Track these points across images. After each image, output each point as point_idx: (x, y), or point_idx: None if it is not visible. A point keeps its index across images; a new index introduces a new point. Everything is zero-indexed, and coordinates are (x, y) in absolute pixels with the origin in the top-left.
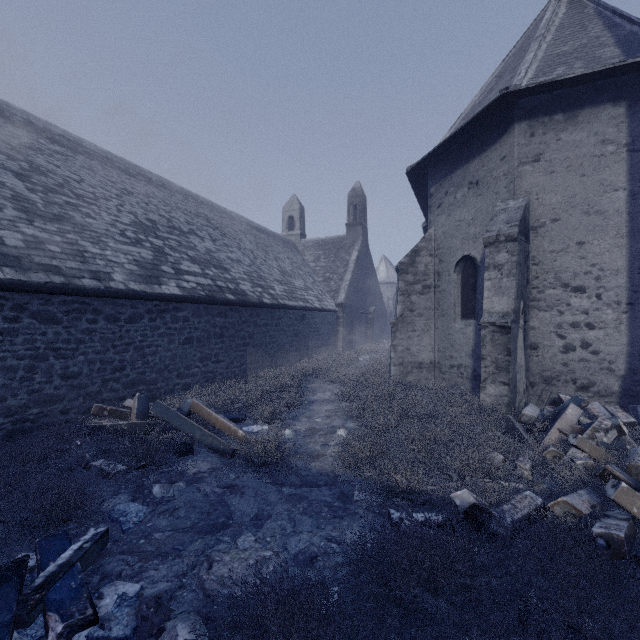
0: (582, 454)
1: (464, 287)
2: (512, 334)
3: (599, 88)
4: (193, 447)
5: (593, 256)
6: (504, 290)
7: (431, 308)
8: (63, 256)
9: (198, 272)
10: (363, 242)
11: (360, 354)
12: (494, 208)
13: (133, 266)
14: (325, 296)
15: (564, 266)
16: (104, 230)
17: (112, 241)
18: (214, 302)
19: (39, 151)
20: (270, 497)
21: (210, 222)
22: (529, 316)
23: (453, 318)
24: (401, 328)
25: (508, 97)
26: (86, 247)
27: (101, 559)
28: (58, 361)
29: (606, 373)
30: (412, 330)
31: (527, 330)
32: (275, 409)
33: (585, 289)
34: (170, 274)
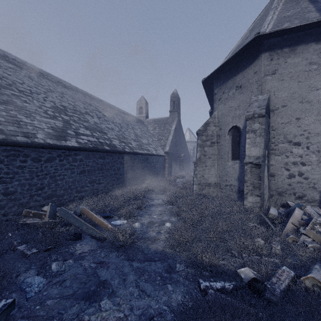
0: (309, 239)
1: (233, 143)
2: (262, 168)
3: (308, 34)
4: (81, 235)
5: (305, 126)
6: (257, 144)
7: (215, 154)
8: (6, 123)
9: (89, 134)
10: (178, 120)
11: (176, 178)
12: (250, 100)
13: (50, 130)
14: (158, 148)
15: (289, 131)
16: (34, 110)
17: (38, 116)
18: (97, 150)
19: None
20: (125, 269)
21: (97, 108)
22: (270, 158)
23: (227, 159)
24: (199, 165)
25: (259, 38)
26: (21, 119)
27: None
28: (1, 185)
29: (312, 189)
30: (205, 166)
31: (269, 166)
32: (130, 210)
33: (300, 144)
34: (72, 135)
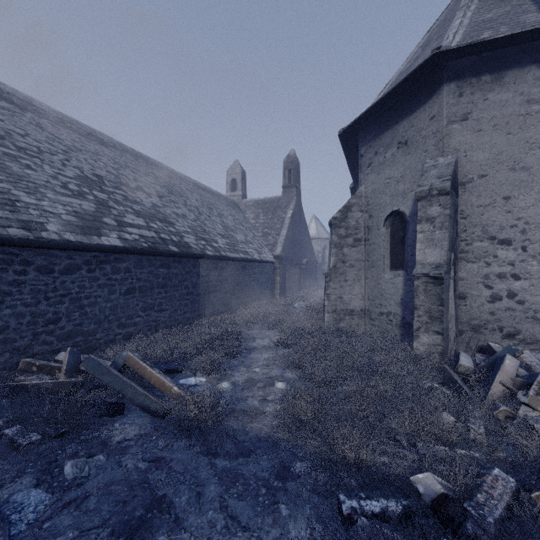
0: (534, 413)
1: (393, 240)
2: (445, 285)
3: (524, 50)
4: (125, 405)
5: (519, 210)
6: (437, 242)
7: (362, 260)
8: None
9: (142, 225)
10: (297, 202)
11: (295, 300)
12: (423, 165)
13: (71, 217)
14: (264, 249)
15: (491, 220)
16: (44, 181)
17: (51, 192)
18: (157, 253)
19: None
20: (201, 473)
21: (158, 181)
22: (458, 267)
23: (382, 269)
24: (334, 278)
25: (438, 58)
26: (19, 197)
27: None
28: None
29: (531, 322)
30: (344, 280)
31: (456, 281)
32: (214, 359)
33: (511, 242)
34: (112, 226)
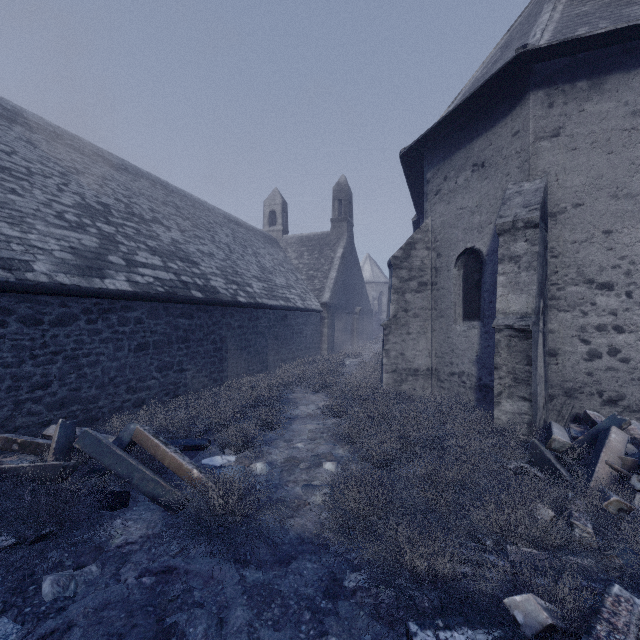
0: None
1: (466, 284)
2: (533, 339)
3: (630, 50)
4: (131, 493)
5: (622, 247)
6: (522, 286)
7: (428, 308)
8: None
9: (158, 265)
10: (349, 239)
11: (346, 357)
12: (504, 192)
13: (67, 254)
14: (309, 295)
15: (588, 259)
16: (33, 210)
17: (42, 223)
18: (176, 300)
19: None
20: (225, 590)
21: (180, 211)
22: (547, 317)
23: (453, 319)
24: (394, 330)
25: (524, 59)
26: None
27: None
28: None
29: (638, 384)
30: (407, 333)
31: (546, 334)
32: (246, 433)
33: (613, 286)
34: (119, 266)
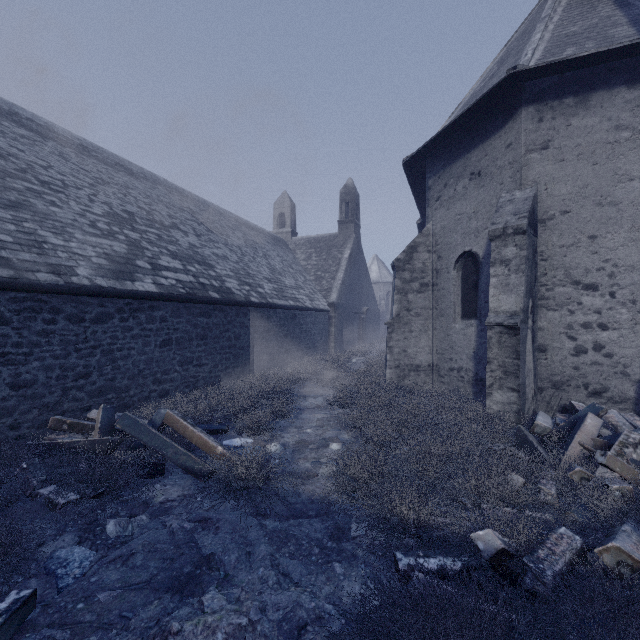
0: (612, 474)
1: (465, 285)
2: (521, 335)
3: (613, 69)
4: (165, 466)
5: (606, 251)
6: (512, 287)
7: (429, 307)
8: (15, 247)
9: (179, 268)
10: (356, 240)
11: (353, 355)
12: (498, 200)
13: (102, 260)
14: (317, 295)
15: (575, 262)
16: (71, 220)
17: (79, 232)
18: (196, 300)
19: (1, 133)
20: (250, 534)
21: (195, 217)
22: (537, 316)
23: (453, 318)
24: (397, 329)
25: (515, 78)
26: (46, 238)
27: (20, 636)
28: (6, 368)
29: (620, 377)
30: (409, 331)
31: (535, 331)
32: (261, 419)
33: (598, 287)
34: (146, 269)
